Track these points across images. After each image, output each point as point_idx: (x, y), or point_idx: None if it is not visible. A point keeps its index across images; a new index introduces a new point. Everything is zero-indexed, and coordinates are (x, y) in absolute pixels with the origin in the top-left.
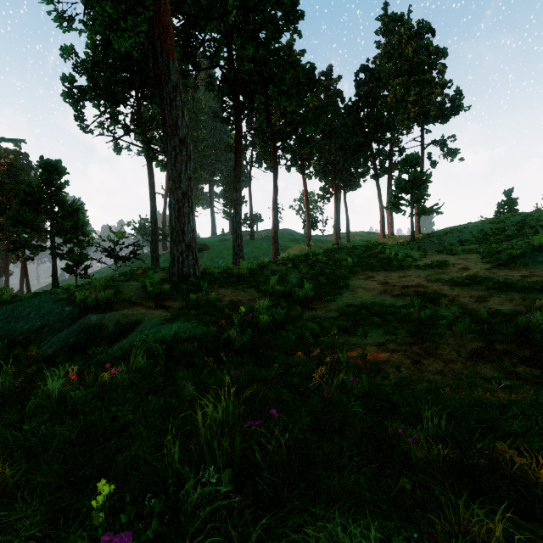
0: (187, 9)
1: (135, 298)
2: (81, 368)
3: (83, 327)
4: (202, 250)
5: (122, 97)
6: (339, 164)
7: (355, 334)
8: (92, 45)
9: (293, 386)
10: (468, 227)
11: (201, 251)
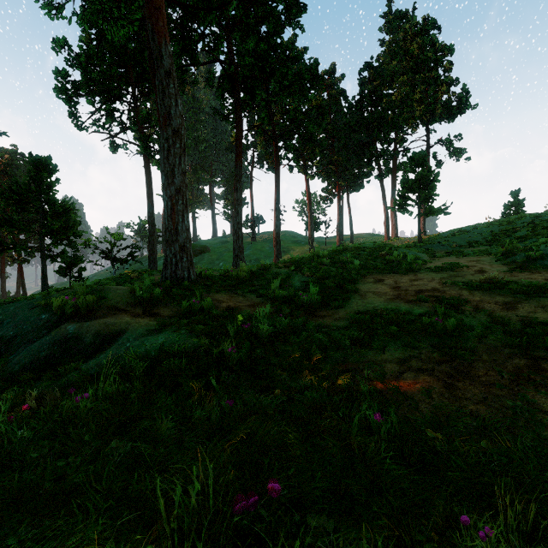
0: (185, 1)
1: (121, 304)
2: (43, 392)
3: (58, 339)
4: (202, 252)
5: (118, 93)
6: (342, 164)
7: (369, 348)
8: (86, 38)
9: (299, 419)
10: (477, 228)
11: (201, 253)
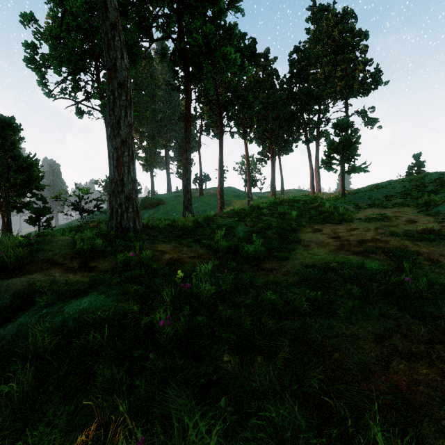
0: None
1: (59, 256)
2: None
3: None
4: (159, 205)
5: (82, 65)
6: (275, 132)
7: (331, 314)
8: (53, 15)
9: None
10: (392, 184)
11: (158, 205)
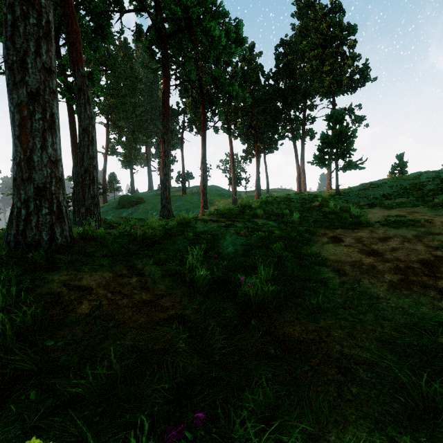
0: None
1: None
2: None
3: None
4: (138, 203)
5: None
6: (260, 129)
7: None
8: None
9: None
10: (387, 182)
11: (137, 204)
